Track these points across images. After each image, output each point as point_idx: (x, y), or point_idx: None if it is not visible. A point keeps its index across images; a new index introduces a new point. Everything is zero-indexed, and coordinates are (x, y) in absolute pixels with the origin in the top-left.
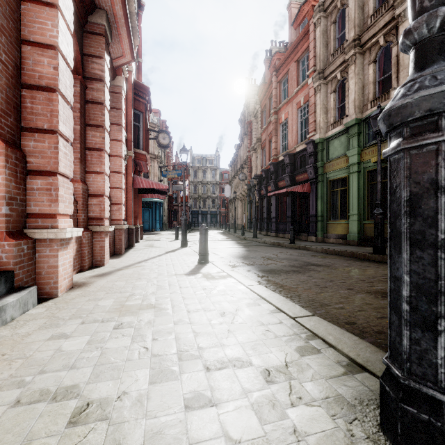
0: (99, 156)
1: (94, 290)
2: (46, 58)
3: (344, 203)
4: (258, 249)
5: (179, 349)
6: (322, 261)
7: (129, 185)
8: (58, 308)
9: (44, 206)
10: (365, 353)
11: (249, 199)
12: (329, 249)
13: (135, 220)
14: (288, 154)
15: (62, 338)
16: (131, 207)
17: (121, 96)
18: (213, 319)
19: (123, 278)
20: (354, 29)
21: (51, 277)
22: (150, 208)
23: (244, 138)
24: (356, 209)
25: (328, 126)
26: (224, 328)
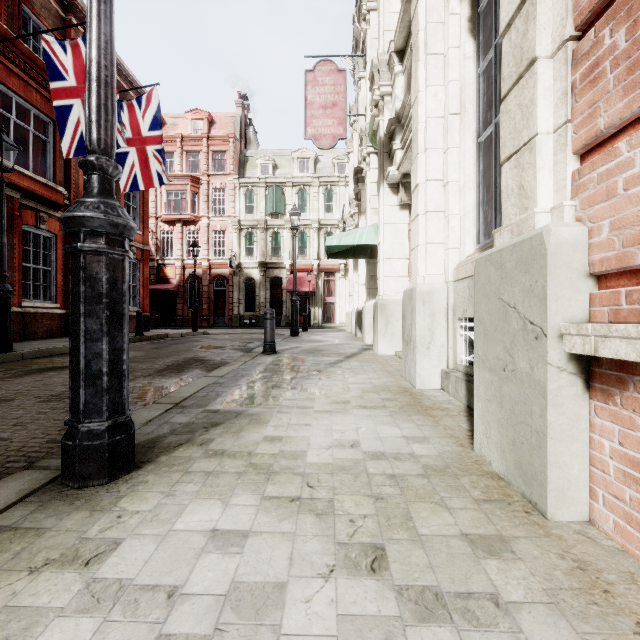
0: None
1: None
2: None
3: None
4: None
5: None
6: None
7: None
8: None
9: None
10: None
11: None
12: None
13: None
14: None
15: None
16: None
17: None
18: None
19: None
20: None
21: None
22: None
23: None
24: None
25: None
26: None
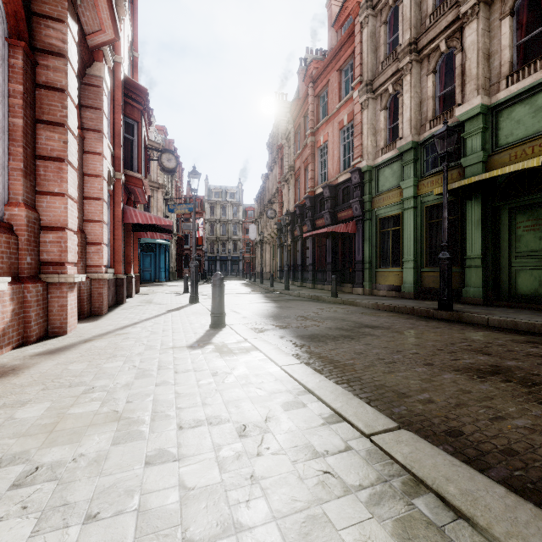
0: (57, 170)
1: (25, 384)
2: None
3: (396, 246)
4: (292, 304)
5: None
6: (377, 321)
7: (117, 220)
8: None
9: None
10: None
11: (280, 242)
12: (383, 304)
13: (127, 267)
14: (329, 185)
15: None
16: (120, 249)
17: (101, 92)
18: (223, 445)
19: (87, 356)
20: (410, 31)
21: None
22: (152, 253)
23: (273, 165)
24: (412, 254)
25: (377, 151)
26: (244, 470)
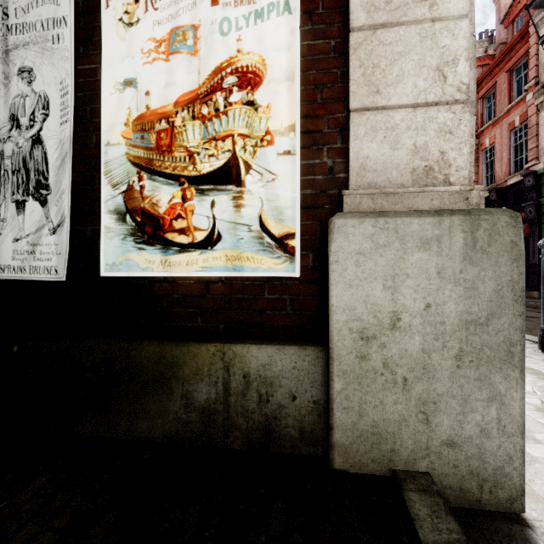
0: None
1: None
2: None
3: None
4: None
5: None
6: (539, 315)
7: None
8: None
9: None
10: None
11: None
12: None
13: None
14: (495, 188)
15: None
16: None
17: None
18: None
19: None
20: None
21: None
22: None
23: None
24: None
25: None
26: None
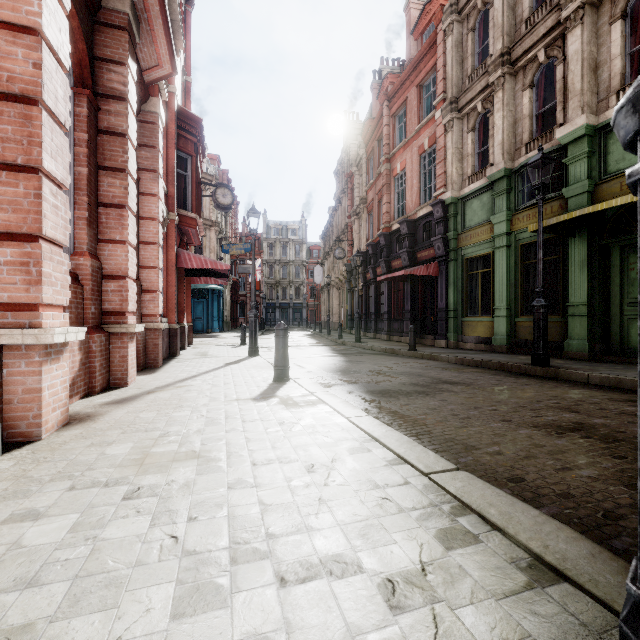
0: (119, 217)
1: (104, 428)
2: (20, 49)
3: (487, 291)
4: (363, 358)
5: (232, 539)
6: (458, 377)
7: (171, 264)
8: (36, 460)
9: (18, 292)
10: (557, 543)
11: (350, 287)
12: (468, 358)
13: (180, 315)
14: (407, 220)
15: (28, 519)
16: (174, 297)
17: (157, 129)
18: (294, 478)
19: (154, 406)
20: (502, 39)
21: (30, 408)
22: (204, 299)
23: (342, 197)
24: (504, 300)
25: (464, 179)
26: (313, 495)
